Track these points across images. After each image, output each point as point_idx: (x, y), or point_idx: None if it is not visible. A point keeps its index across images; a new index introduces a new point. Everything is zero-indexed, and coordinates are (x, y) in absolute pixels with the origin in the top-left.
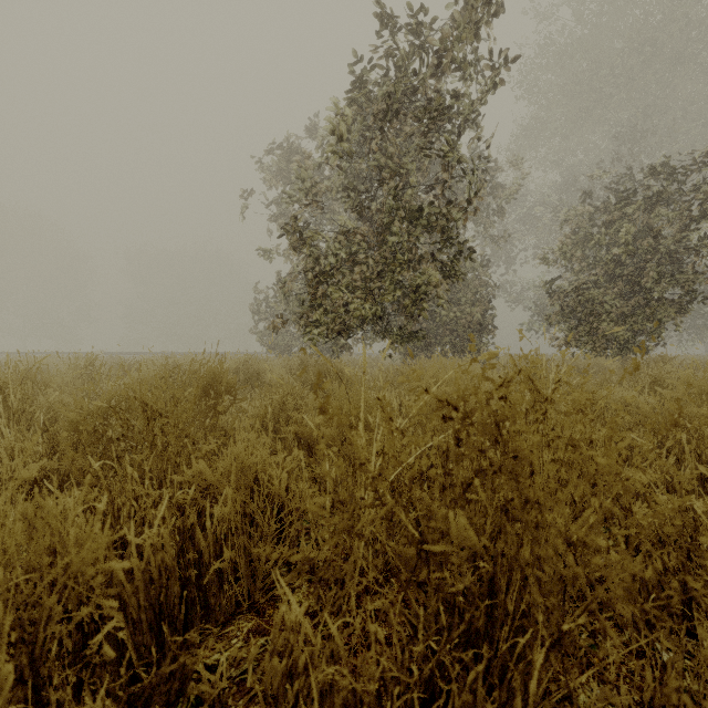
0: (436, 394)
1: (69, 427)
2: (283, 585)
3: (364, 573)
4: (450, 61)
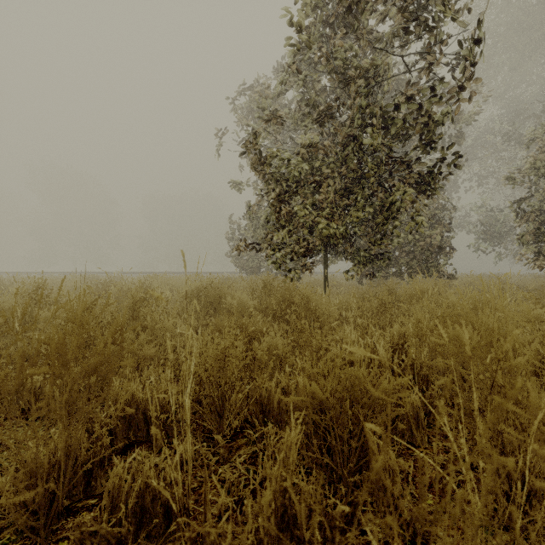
0: None
1: None
2: None
3: None
4: None
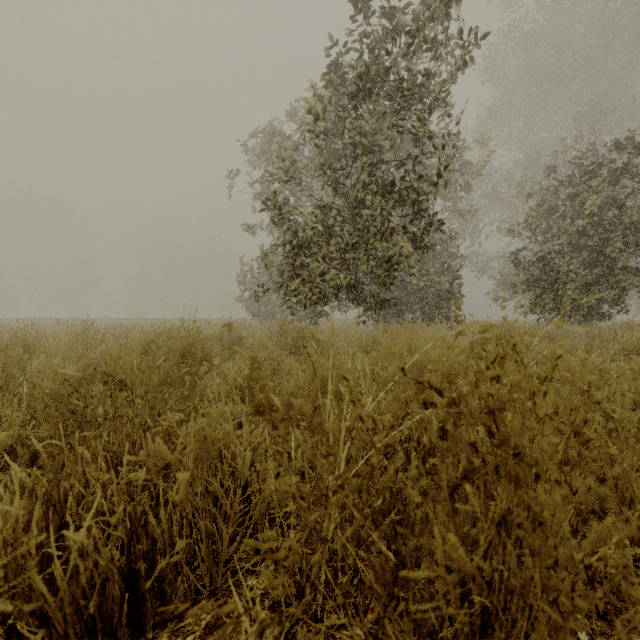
0: (415, 375)
1: (42, 395)
2: (235, 595)
3: (333, 558)
4: (421, 40)
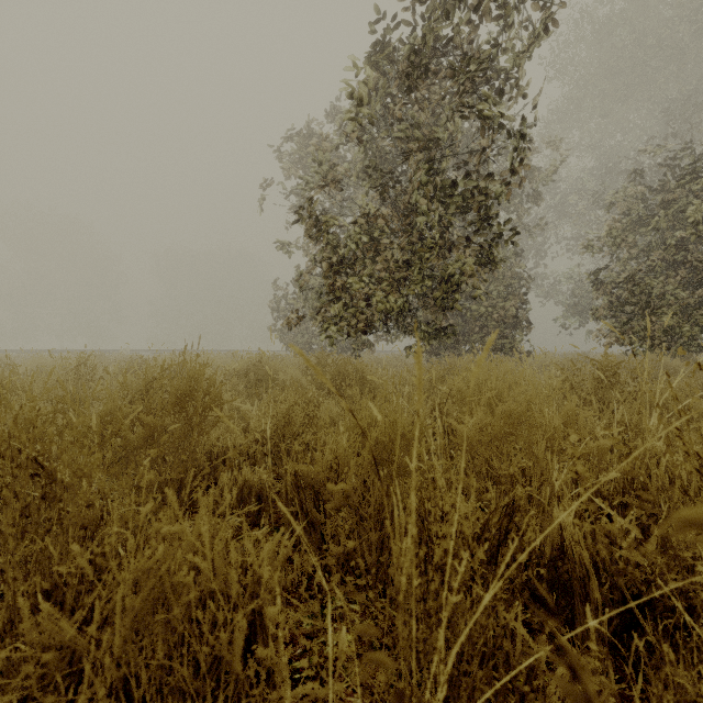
0: None
1: None
2: None
3: None
4: None
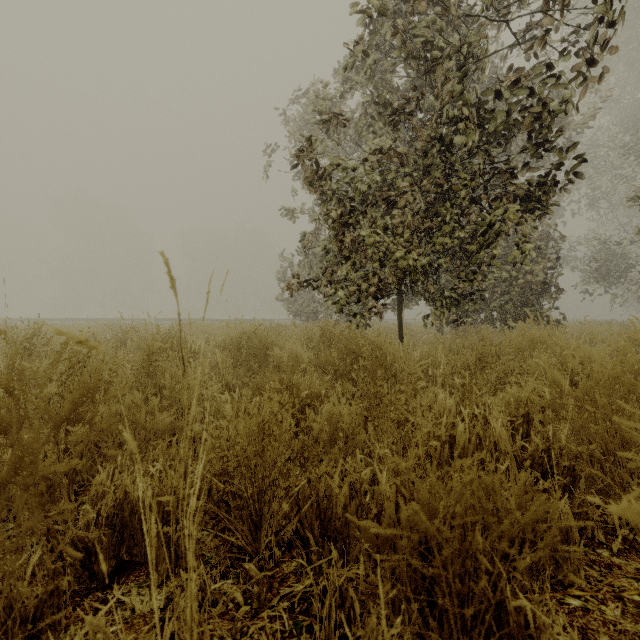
0: None
1: None
2: None
3: None
4: None
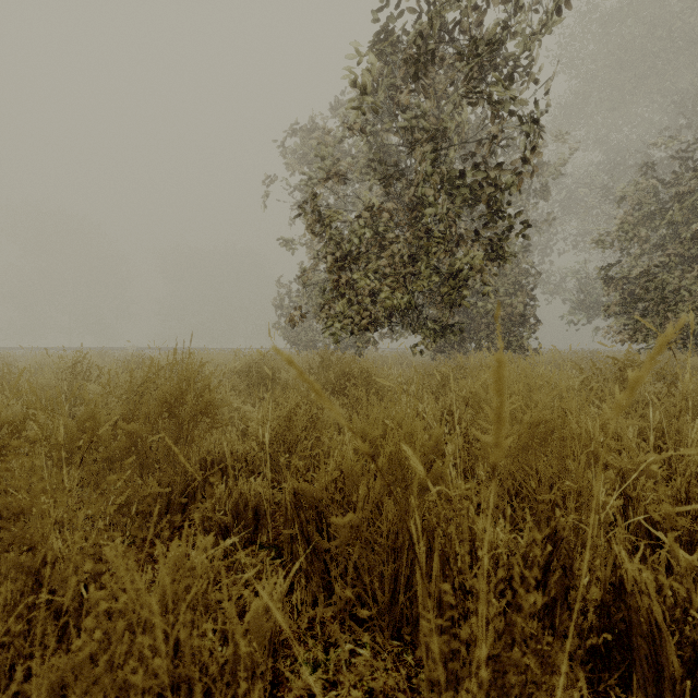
0: None
1: None
2: None
3: None
4: None
